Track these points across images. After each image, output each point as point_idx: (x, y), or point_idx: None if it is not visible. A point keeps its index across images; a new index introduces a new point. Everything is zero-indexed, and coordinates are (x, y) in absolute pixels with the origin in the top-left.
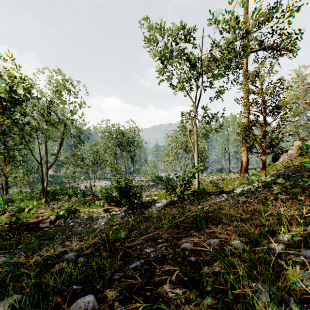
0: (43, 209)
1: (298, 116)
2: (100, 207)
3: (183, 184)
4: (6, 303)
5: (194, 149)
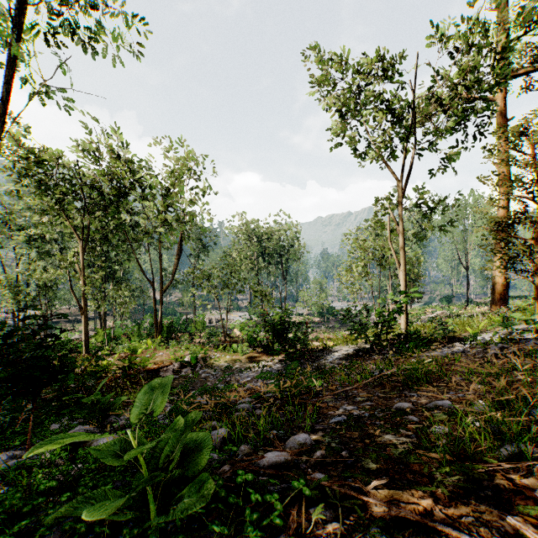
0: (160, 351)
1: None
2: (243, 353)
3: (380, 322)
4: (222, 432)
5: (399, 263)
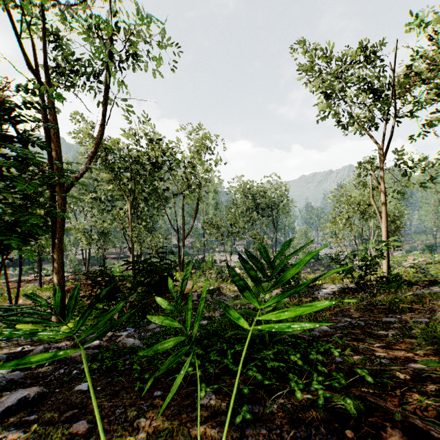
0: None
1: None
2: None
3: (364, 265)
4: None
5: (381, 216)
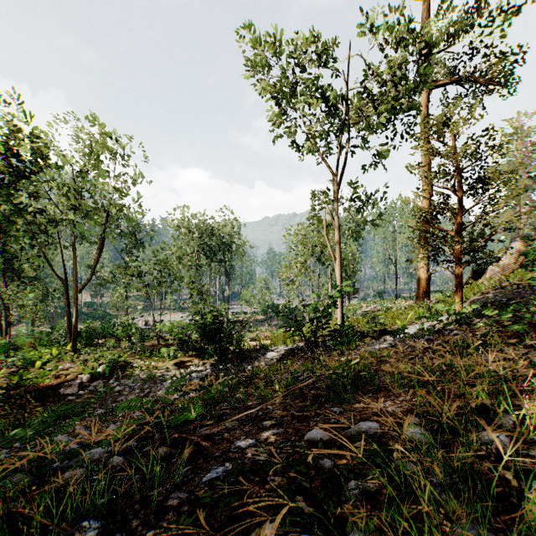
0: (68, 362)
1: (515, 200)
2: (170, 358)
3: (316, 318)
4: None
5: (336, 257)
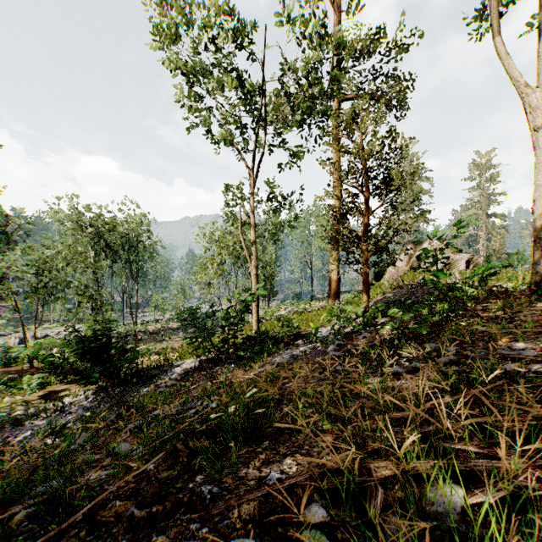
0: None
1: (404, 213)
2: (33, 390)
3: (227, 325)
4: None
5: (251, 258)
